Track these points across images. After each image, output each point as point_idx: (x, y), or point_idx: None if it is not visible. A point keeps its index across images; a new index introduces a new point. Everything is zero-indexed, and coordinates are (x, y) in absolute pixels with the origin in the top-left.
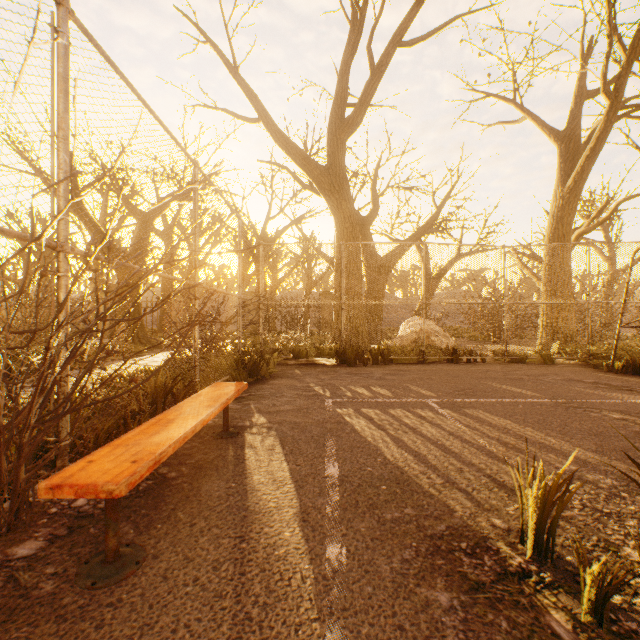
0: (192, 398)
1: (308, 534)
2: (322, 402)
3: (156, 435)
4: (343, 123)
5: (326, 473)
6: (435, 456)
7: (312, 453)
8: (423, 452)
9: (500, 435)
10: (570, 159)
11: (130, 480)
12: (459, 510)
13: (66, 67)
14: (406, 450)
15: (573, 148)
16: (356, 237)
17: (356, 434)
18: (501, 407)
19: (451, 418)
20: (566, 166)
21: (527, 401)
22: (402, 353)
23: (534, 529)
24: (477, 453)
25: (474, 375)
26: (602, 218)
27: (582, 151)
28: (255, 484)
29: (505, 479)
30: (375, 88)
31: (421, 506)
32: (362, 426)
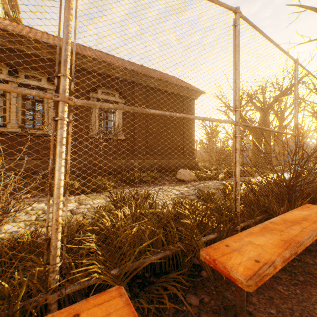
0: None
1: None
2: None
3: None
4: None
5: None
6: None
7: None
8: None
9: None
10: None
11: None
12: None
13: (297, 80)
14: None
15: None
16: None
17: None
18: None
19: None
20: None
21: None
22: None
23: None
24: None
25: None
26: None
27: None
28: None
29: None
30: None
31: None
32: None
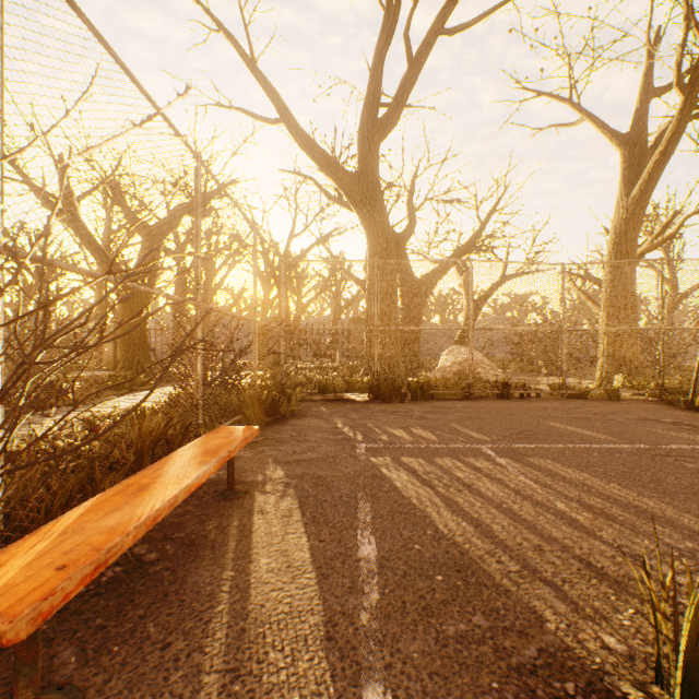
0: (183, 450)
1: (334, 665)
2: (353, 448)
3: (114, 513)
4: (376, 124)
5: (359, 554)
6: (502, 526)
7: (340, 522)
8: (486, 520)
9: (580, 495)
10: (635, 165)
11: (39, 609)
12: (551, 618)
13: None
14: (463, 517)
15: (639, 153)
16: (391, 254)
17: (397, 493)
18: (572, 455)
19: (514, 470)
20: (630, 173)
21: (602, 447)
22: (444, 387)
23: (681, 667)
24: (557, 522)
25: (531, 413)
26: (667, 234)
27: (649, 156)
28: (262, 572)
29: (603, 564)
30: (413, 83)
31: (495, 611)
32: (403, 482)
